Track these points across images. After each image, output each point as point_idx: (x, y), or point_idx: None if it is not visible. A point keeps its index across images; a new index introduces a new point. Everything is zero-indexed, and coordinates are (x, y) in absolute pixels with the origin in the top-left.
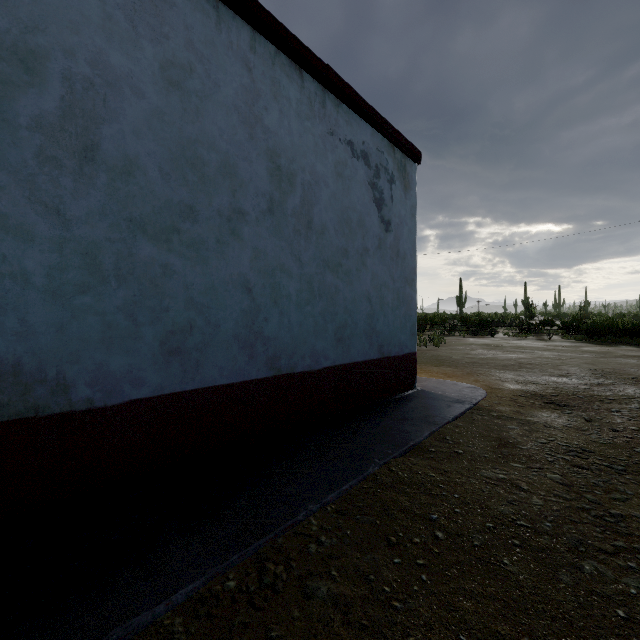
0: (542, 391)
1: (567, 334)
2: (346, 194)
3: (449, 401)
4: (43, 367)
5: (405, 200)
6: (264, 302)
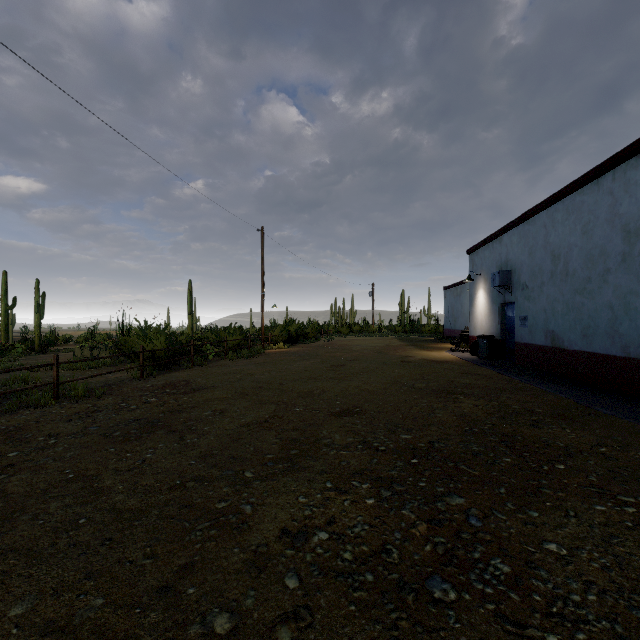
0: None
1: None
2: None
3: None
4: (560, 335)
5: None
6: (619, 314)
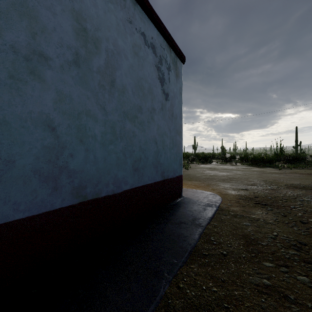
0: (249, 195)
1: (243, 162)
2: (140, 68)
3: (203, 205)
4: None
5: (176, 83)
6: (69, 140)
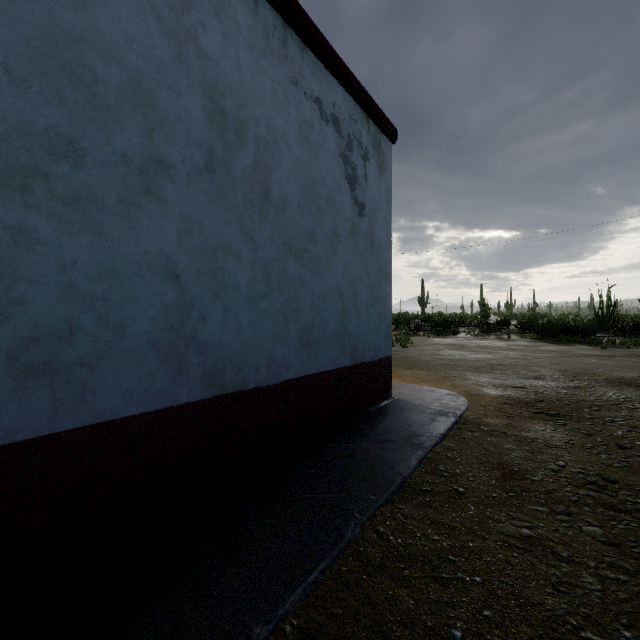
0: (525, 397)
1: (525, 333)
2: (313, 163)
3: (431, 413)
4: None
5: (380, 182)
6: (200, 294)
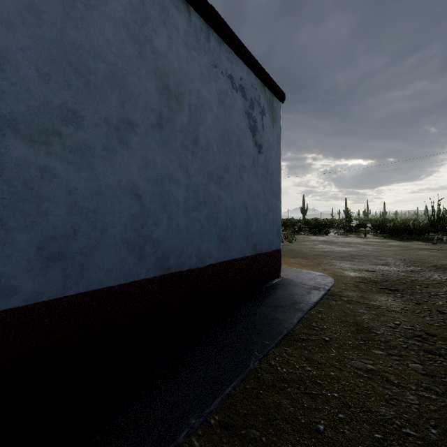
0: (374, 278)
1: (377, 233)
2: (227, 119)
3: (308, 288)
4: None
5: (273, 129)
6: (153, 208)
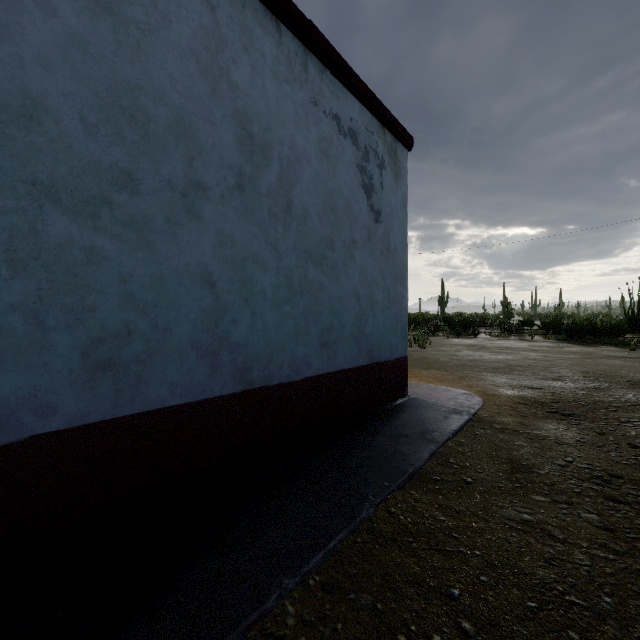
0: (541, 397)
1: (548, 334)
2: (332, 176)
3: (445, 411)
4: None
5: (396, 189)
6: (231, 300)
